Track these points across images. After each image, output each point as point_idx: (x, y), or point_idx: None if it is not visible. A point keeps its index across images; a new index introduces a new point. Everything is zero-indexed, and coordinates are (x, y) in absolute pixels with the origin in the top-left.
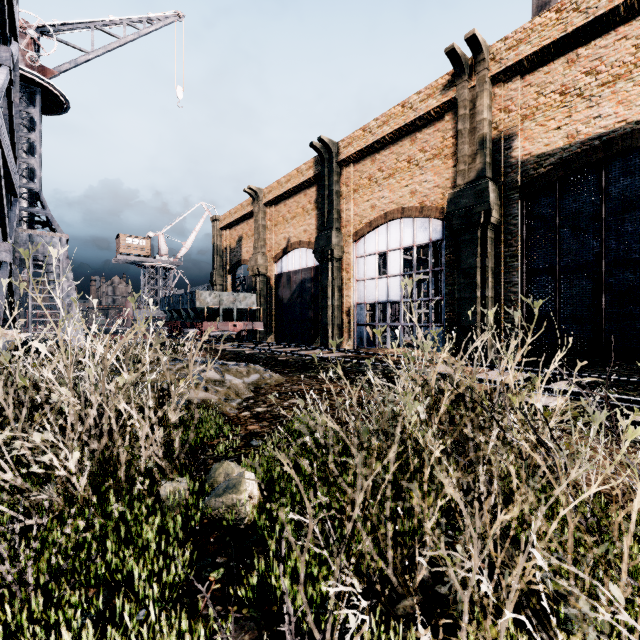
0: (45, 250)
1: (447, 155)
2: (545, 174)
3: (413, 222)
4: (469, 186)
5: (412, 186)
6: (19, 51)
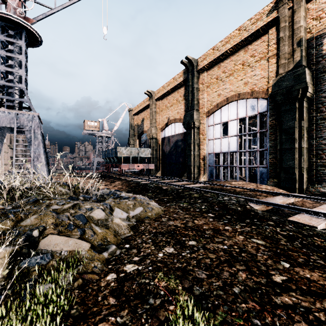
0: (25, 122)
1: (270, 56)
2: None
3: (246, 102)
4: (289, 73)
5: (245, 79)
6: (13, 9)
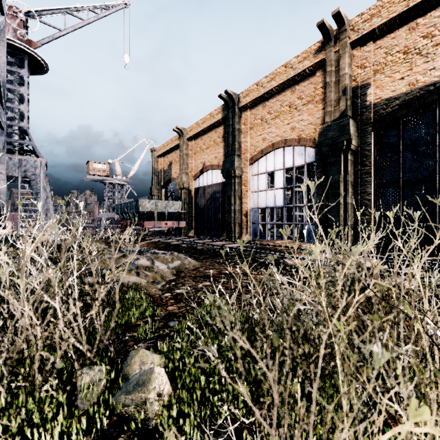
0: (30, 170)
1: (318, 101)
2: (392, 112)
3: (293, 150)
4: (335, 122)
5: (292, 124)
6: (12, 29)
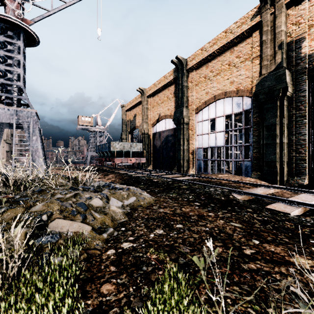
0: (23, 118)
1: (254, 57)
2: None
3: (232, 100)
4: (271, 73)
5: (231, 79)
6: (12, 10)
